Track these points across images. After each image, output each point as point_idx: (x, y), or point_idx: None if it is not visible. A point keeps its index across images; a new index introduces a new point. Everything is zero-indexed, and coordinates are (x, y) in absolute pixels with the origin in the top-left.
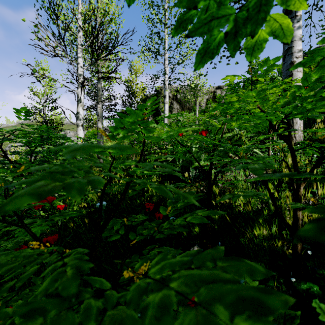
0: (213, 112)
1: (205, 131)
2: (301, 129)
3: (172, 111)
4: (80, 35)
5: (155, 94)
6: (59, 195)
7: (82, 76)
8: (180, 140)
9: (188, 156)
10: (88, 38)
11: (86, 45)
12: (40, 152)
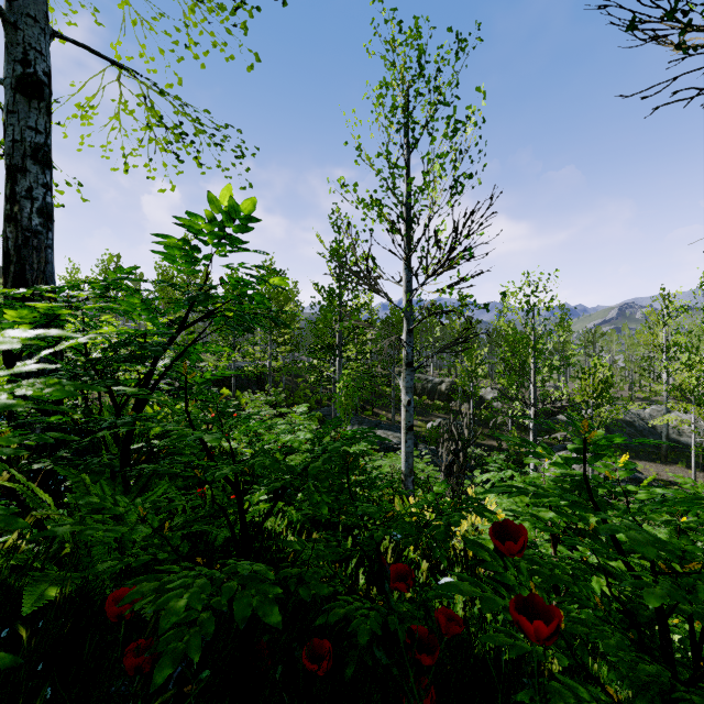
0: None
1: None
2: None
3: None
4: None
5: None
6: None
7: None
8: None
9: None
10: None
11: None
12: None
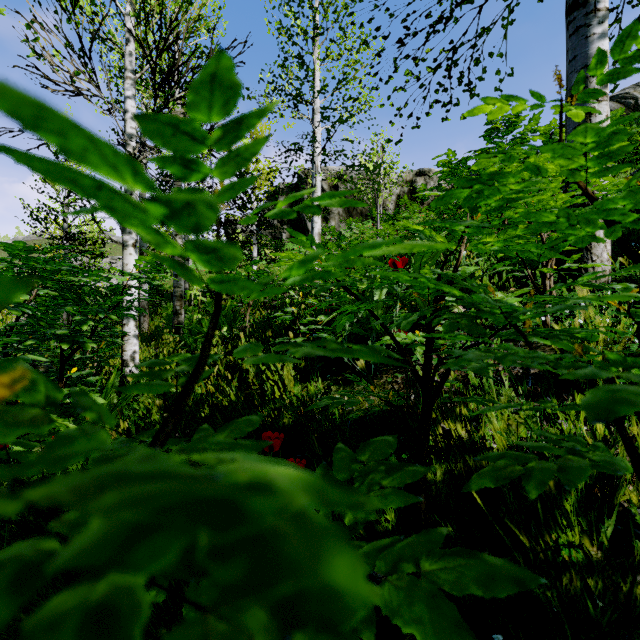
0: (412, 222)
1: (403, 258)
2: (607, 255)
3: (330, 219)
4: (131, 50)
5: (294, 185)
6: (70, 403)
7: (134, 138)
8: (349, 282)
9: (364, 313)
10: (146, 55)
11: (143, 72)
12: (17, 305)
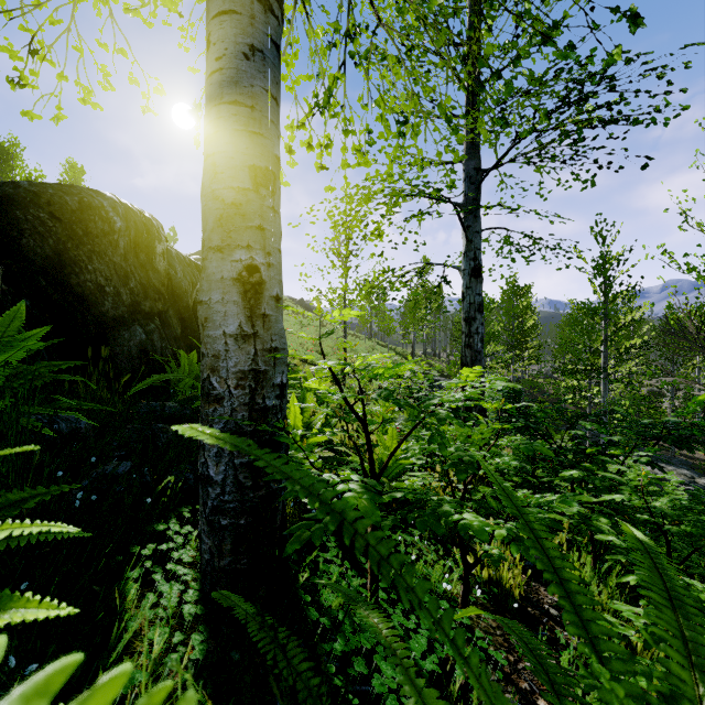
0: None
1: None
2: None
3: None
4: None
5: None
6: None
7: None
8: None
9: None
10: None
11: None
12: None
